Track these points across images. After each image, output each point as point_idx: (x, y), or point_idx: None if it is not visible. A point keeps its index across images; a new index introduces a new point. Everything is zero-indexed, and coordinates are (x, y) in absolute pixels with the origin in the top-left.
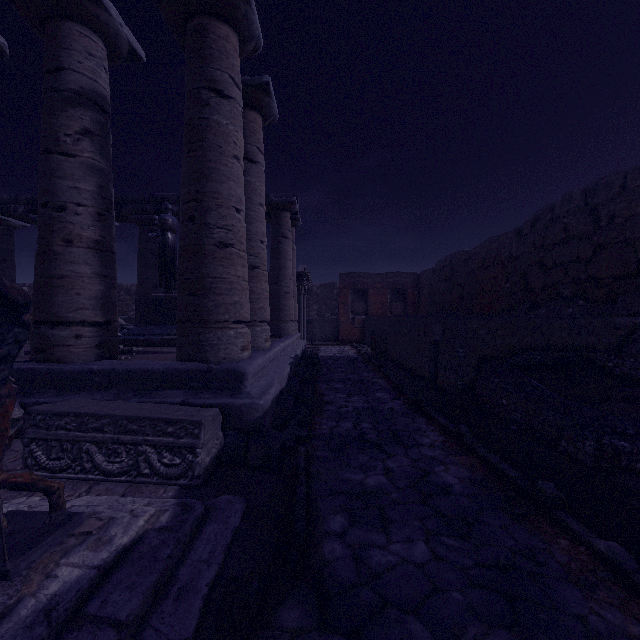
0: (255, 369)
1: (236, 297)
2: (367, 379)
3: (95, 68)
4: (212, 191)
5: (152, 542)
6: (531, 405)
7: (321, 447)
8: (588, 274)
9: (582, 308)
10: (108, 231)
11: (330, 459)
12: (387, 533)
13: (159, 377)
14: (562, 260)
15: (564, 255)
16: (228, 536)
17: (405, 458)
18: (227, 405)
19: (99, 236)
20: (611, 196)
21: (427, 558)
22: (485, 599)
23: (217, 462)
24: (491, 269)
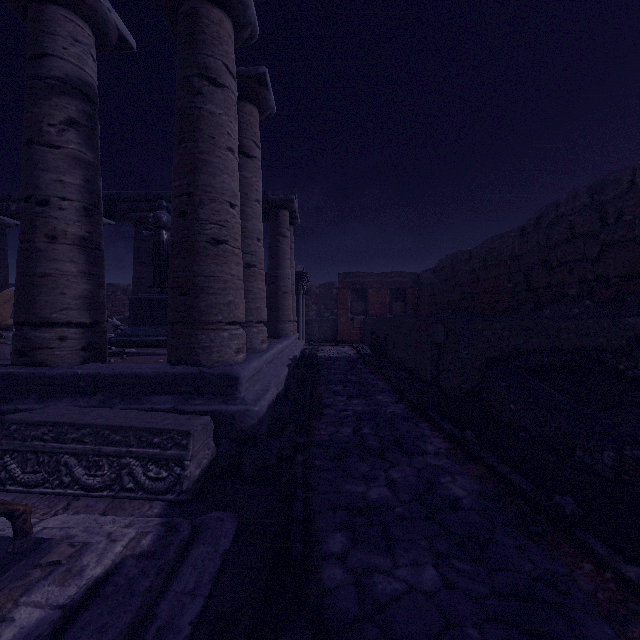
0: (250, 373)
1: (230, 297)
2: (367, 381)
3: (81, 55)
4: (204, 184)
5: (130, 572)
6: (542, 411)
7: (320, 455)
8: (595, 273)
9: (589, 308)
10: (95, 227)
11: (329, 469)
12: (392, 555)
13: (148, 382)
14: (567, 259)
15: (569, 254)
16: (217, 561)
17: (409, 467)
18: (219, 412)
19: (85, 232)
20: (619, 193)
21: (437, 585)
22: (505, 637)
23: (208, 473)
24: (493, 268)
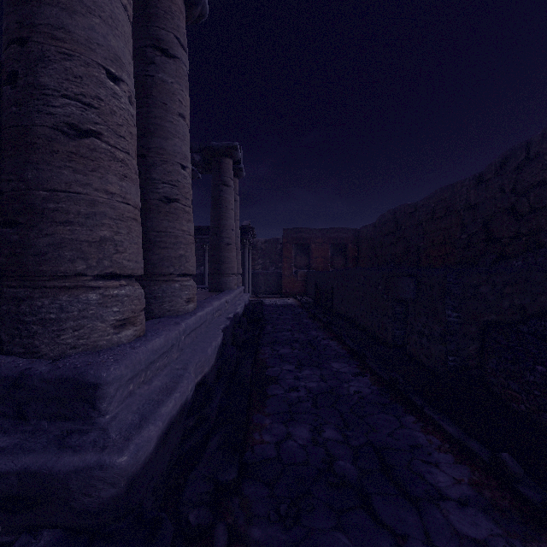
0: (138, 363)
1: (104, 230)
2: (317, 340)
3: None
4: (50, 24)
5: None
6: None
7: (261, 507)
8: None
9: None
10: None
11: None
12: None
13: None
14: (544, 203)
15: None
16: None
17: None
18: (36, 473)
19: None
20: None
21: None
22: None
23: None
24: (443, 220)
